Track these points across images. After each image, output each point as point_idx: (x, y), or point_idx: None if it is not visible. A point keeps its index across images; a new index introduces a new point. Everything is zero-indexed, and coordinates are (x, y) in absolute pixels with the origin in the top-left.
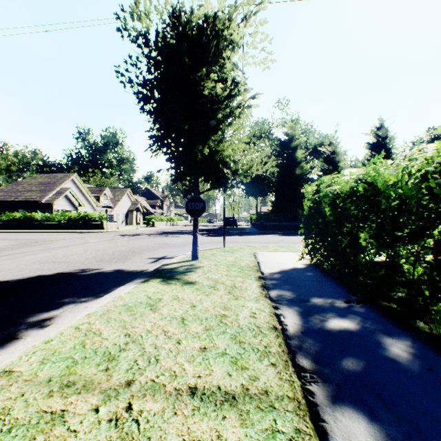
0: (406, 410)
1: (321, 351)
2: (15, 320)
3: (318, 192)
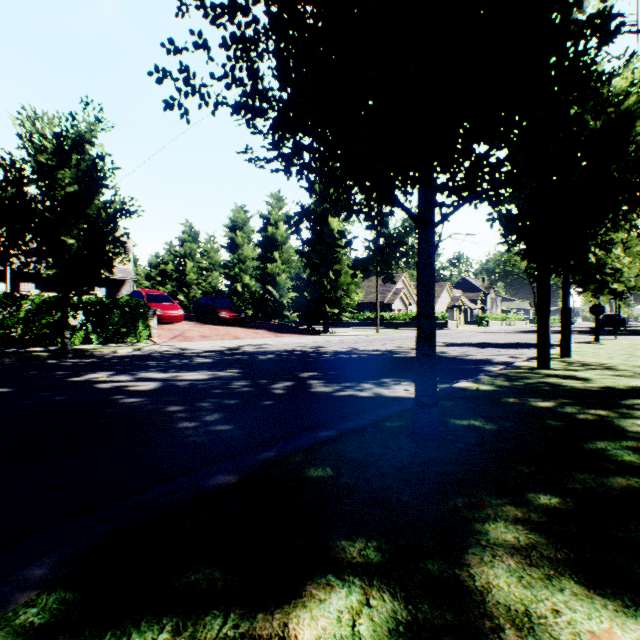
0: None
1: None
2: None
3: None
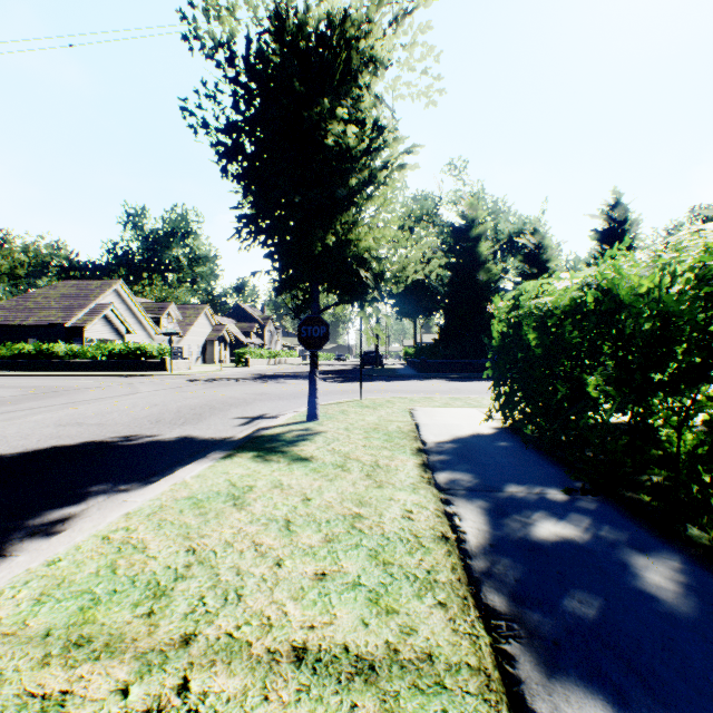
0: (681, 691)
1: (525, 579)
2: (4, 524)
3: (517, 308)
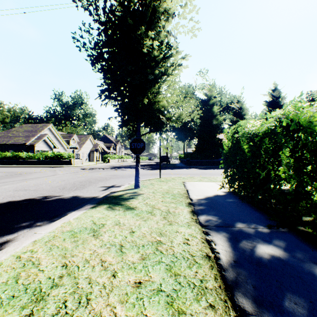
0: None
1: (258, 286)
2: None
3: (236, 134)
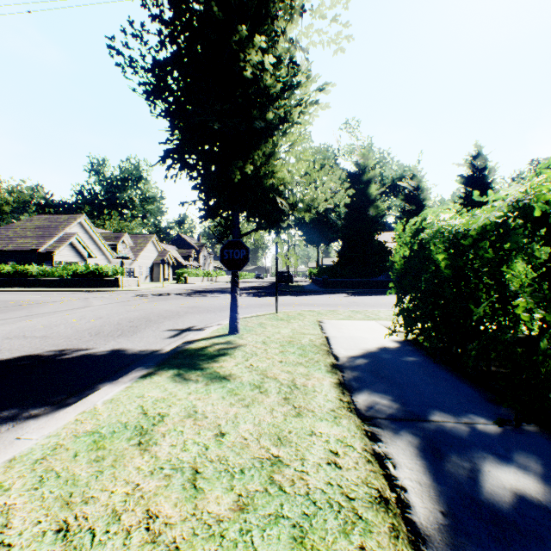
0: None
1: None
2: None
3: (420, 233)
